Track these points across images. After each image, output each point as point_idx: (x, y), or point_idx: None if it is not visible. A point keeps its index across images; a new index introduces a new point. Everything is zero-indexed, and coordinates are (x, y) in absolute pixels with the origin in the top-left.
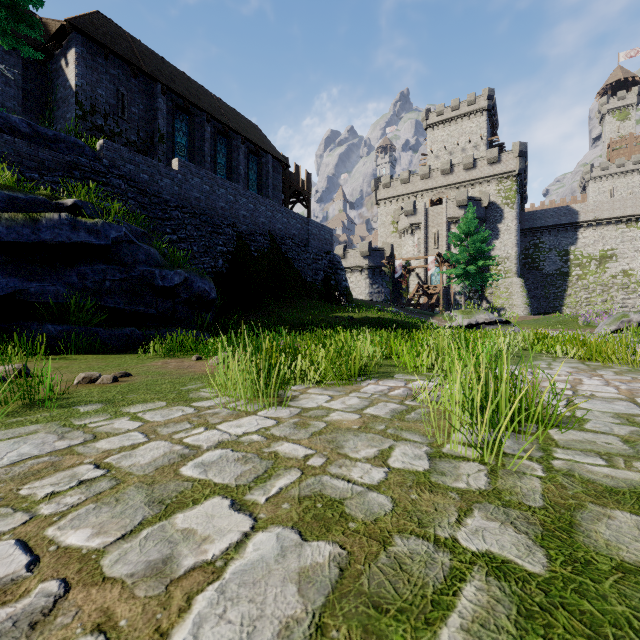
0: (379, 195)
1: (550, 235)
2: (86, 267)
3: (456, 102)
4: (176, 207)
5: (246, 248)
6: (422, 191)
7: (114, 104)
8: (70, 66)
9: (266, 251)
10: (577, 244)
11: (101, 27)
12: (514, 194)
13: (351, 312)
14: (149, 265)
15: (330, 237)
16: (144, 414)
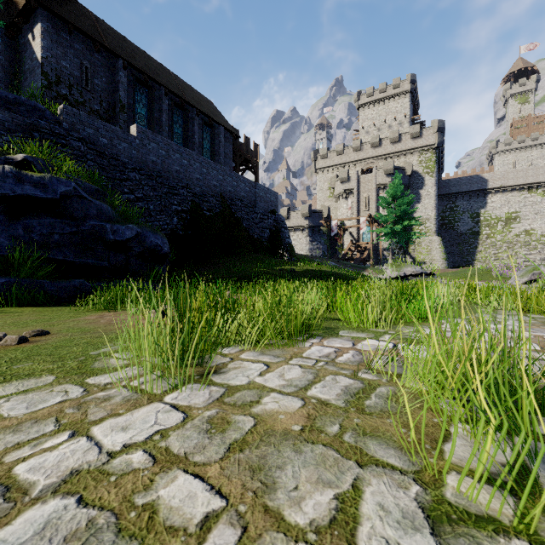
0: (318, 165)
1: (464, 200)
2: (33, 220)
3: (383, 85)
4: (134, 169)
5: (199, 208)
6: (355, 161)
7: (78, 76)
8: (36, 39)
9: (217, 211)
10: (486, 207)
11: (66, 5)
12: (433, 164)
13: (293, 265)
14: (100, 220)
15: (275, 199)
16: (6, 401)
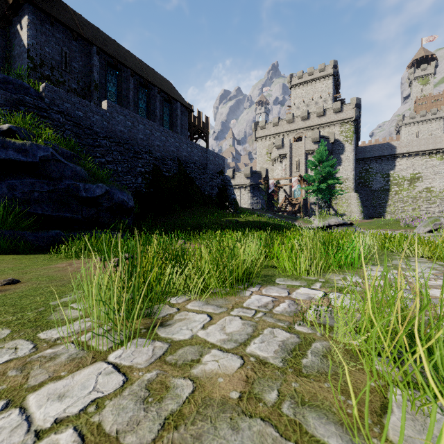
0: (257, 134)
1: (376, 163)
2: (15, 180)
3: (311, 69)
4: (105, 137)
5: (159, 169)
6: (288, 131)
7: (59, 60)
8: (23, 29)
9: (175, 172)
10: (395, 169)
11: (49, 1)
12: (352, 134)
13: (237, 217)
14: (75, 180)
15: (222, 162)
16: None
